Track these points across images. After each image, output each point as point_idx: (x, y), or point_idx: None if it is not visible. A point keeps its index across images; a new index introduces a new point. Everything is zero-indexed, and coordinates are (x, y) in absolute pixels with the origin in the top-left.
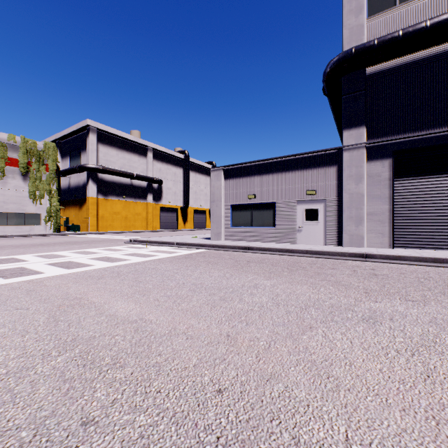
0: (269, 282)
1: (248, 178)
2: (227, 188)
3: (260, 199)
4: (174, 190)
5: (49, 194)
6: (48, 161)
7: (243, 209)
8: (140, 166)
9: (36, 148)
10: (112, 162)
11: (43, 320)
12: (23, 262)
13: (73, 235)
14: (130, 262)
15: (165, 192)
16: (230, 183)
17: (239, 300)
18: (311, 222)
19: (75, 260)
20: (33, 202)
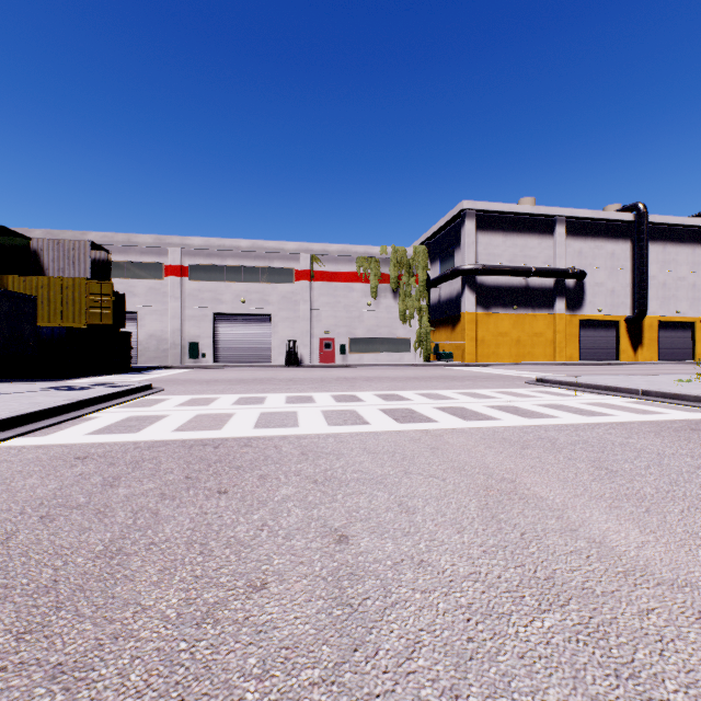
0: None
1: None
2: None
3: None
4: (610, 287)
5: (418, 312)
6: (417, 270)
7: None
8: (541, 254)
9: (405, 257)
10: (495, 256)
11: (475, 511)
12: (407, 401)
13: (445, 367)
14: (560, 421)
15: (590, 293)
16: None
17: None
18: None
19: (467, 405)
20: (403, 324)
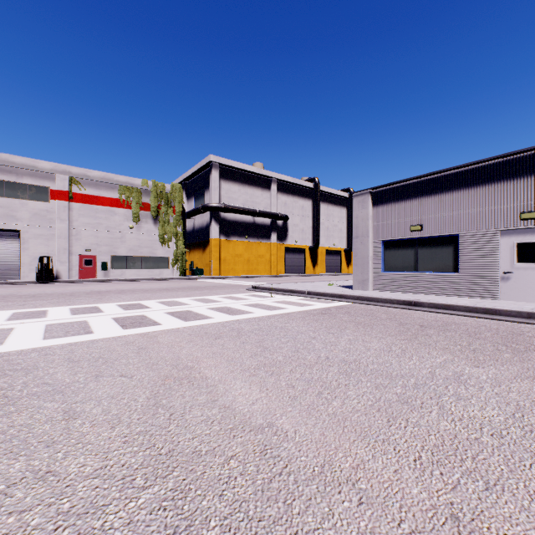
0: (483, 372)
1: (409, 201)
2: (377, 218)
3: (429, 231)
4: (301, 227)
5: (175, 237)
6: (175, 203)
7: (401, 247)
8: (263, 202)
9: (164, 191)
10: (234, 199)
11: (142, 402)
12: (146, 309)
13: (196, 279)
14: (253, 315)
15: (291, 230)
16: (381, 211)
17: (438, 409)
18: (529, 265)
19: (194, 309)
20: (162, 246)
